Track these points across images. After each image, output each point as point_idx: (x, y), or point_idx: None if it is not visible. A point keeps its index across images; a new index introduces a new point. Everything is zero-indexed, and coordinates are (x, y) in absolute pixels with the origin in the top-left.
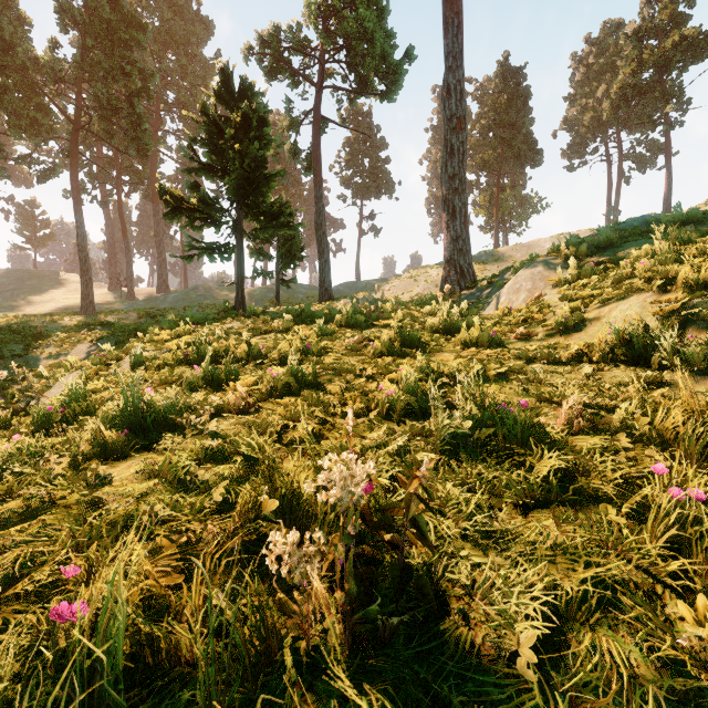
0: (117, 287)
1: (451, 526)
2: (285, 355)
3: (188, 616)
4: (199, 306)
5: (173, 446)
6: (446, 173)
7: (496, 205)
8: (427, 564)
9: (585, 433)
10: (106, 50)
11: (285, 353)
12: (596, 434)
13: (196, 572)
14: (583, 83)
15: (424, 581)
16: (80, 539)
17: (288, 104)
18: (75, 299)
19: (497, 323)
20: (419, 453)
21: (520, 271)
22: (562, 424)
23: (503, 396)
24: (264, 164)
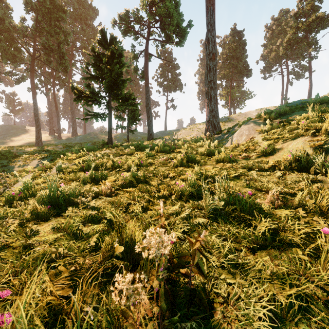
0: (53, 133)
1: (215, 260)
2: (130, 166)
3: (72, 316)
4: (91, 142)
5: (72, 214)
6: (207, 79)
7: (230, 95)
8: (203, 283)
9: (281, 207)
10: (47, 22)
11: (130, 165)
12: (286, 208)
13: (79, 287)
14: (270, 38)
15: (202, 295)
16: (17, 269)
17: (132, 47)
18: (33, 139)
19: (232, 151)
20: (197, 218)
21: (242, 126)
22: (269, 203)
23: (239, 189)
24: (121, 75)
